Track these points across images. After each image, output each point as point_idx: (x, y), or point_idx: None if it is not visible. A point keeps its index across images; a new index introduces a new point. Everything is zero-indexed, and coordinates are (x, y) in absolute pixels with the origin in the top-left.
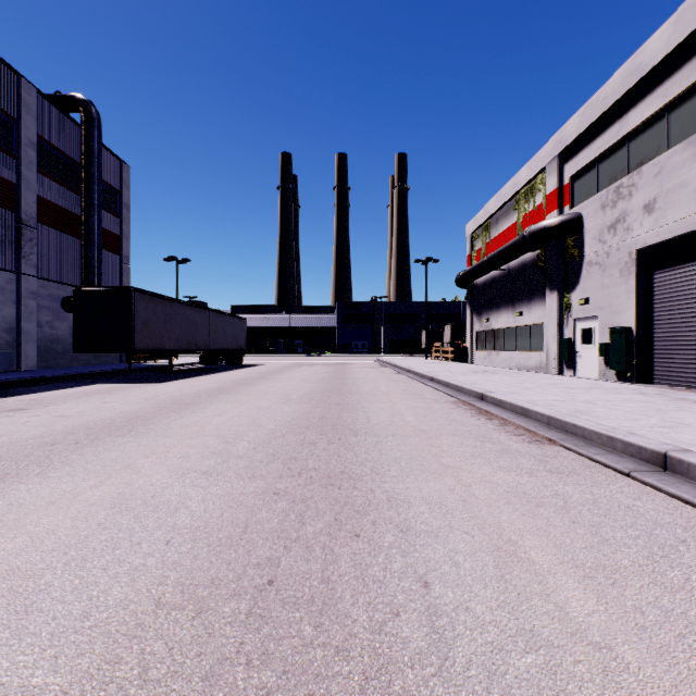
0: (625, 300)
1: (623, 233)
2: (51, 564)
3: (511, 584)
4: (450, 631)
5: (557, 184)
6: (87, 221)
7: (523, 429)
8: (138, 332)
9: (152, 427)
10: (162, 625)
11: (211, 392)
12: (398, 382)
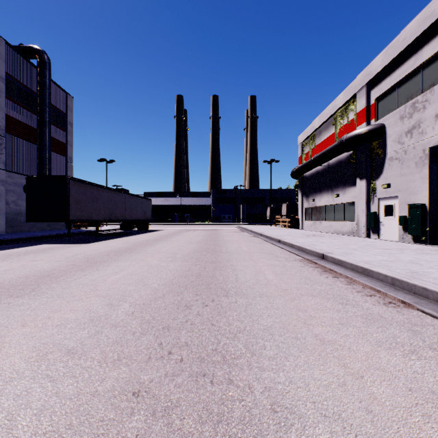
0: (420, 184)
1: (418, 136)
2: None
3: None
4: None
5: (365, 104)
6: (41, 132)
7: (370, 288)
8: (72, 207)
9: (53, 287)
10: None
11: (119, 251)
12: (255, 243)
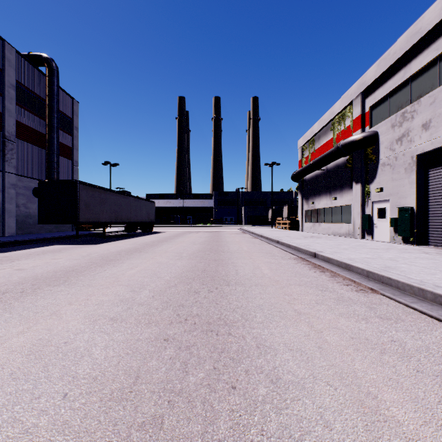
0: (409, 189)
1: (407, 143)
2: None
3: None
4: None
5: (360, 112)
6: (49, 137)
7: (349, 280)
8: (82, 210)
9: (81, 279)
10: None
11: (129, 251)
12: (255, 244)
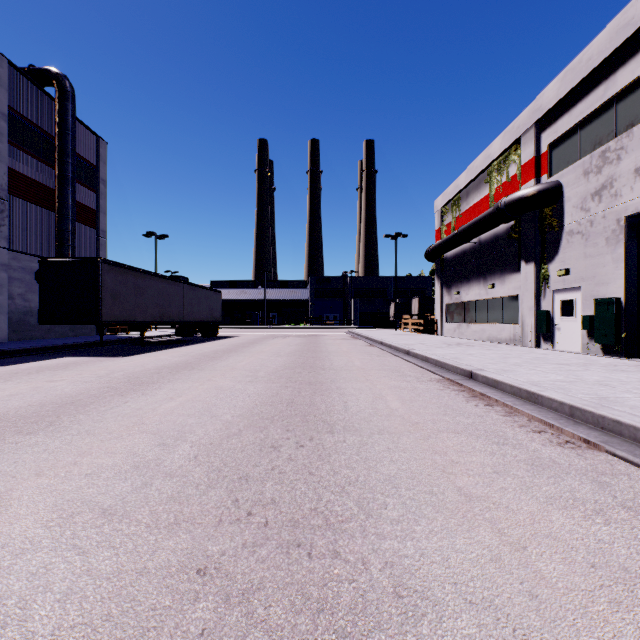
0: (613, 270)
1: (610, 199)
2: None
3: None
4: None
5: (533, 153)
6: (61, 194)
7: (539, 421)
8: (106, 304)
9: (80, 419)
10: None
11: (174, 367)
12: (372, 355)
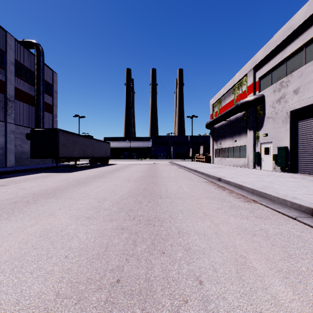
0: (285, 134)
1: (284, 103)
2: (4, 270)
3: (246, 282)
4: (216, 312)
5: (252, 81)
6: (37, 98)
7: (240, 195)
8: (60, 149)
9: (64, 194)
10: (58, 309)
11: (93, 176)
12: (180, 172)
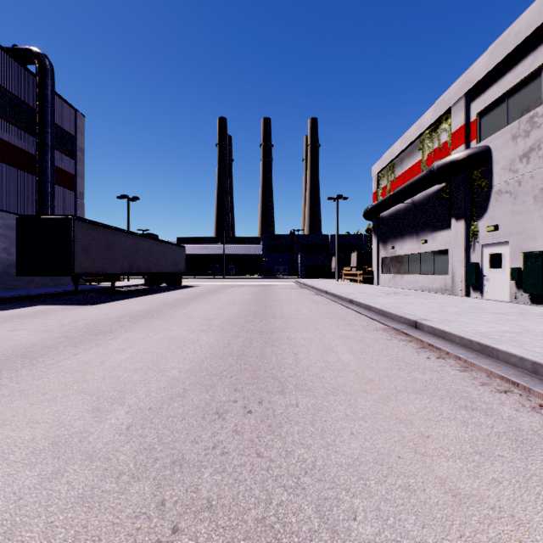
0: (541, 226)
1: (538, 160)
2: None
3: None
4: None
5: (463, 121)
6: (41, 159)
7: (500, 378)
8: (78, 257)
9: (21, 375)
10: None
11: (135, 315)
12: (319, 303)
